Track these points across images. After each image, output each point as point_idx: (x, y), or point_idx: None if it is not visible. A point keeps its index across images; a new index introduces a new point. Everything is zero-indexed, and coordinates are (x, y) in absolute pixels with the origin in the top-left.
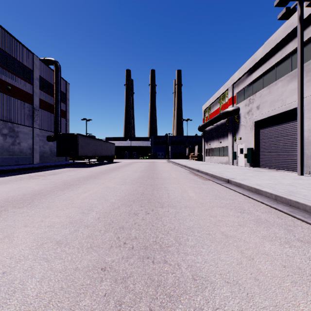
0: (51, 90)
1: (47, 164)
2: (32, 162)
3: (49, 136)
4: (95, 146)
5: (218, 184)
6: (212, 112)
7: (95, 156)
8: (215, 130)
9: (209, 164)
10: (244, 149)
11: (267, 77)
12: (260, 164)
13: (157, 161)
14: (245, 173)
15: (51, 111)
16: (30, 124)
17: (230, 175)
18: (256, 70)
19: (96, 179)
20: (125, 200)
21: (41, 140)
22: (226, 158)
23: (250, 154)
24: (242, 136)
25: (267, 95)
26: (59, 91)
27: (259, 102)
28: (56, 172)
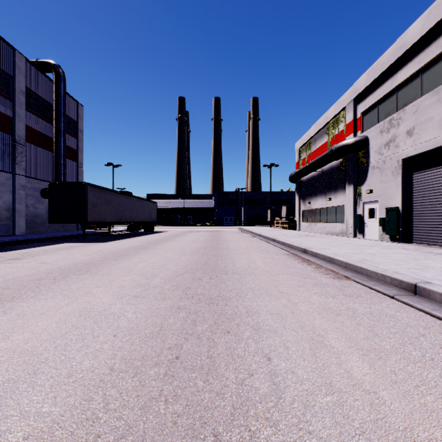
0: (50, 113)
1: (33, 237)
2: (13, 232)
3: (45, 189)
4: (120, 206)
5: (388, 298)
6: (314, 150)
7: (120, 222)
8: (319, 179)
9: (314, 236)
10: (379, 210)
11: (431, 74)
12: (414, 236)
13: (224, 230)
14: (417, 259)
15: (50, 148)
16: (9, 168)
17: (394, 266)
18: (405, 65)
19: (87, 274)
20: (74, 441)
21: (29, 195)
22: (340, 226)
23: (394, 218)
24: (373, 187)
25: (433, 108)
26: (62, 114)
27: (414, 123)
28: (26, 254)
